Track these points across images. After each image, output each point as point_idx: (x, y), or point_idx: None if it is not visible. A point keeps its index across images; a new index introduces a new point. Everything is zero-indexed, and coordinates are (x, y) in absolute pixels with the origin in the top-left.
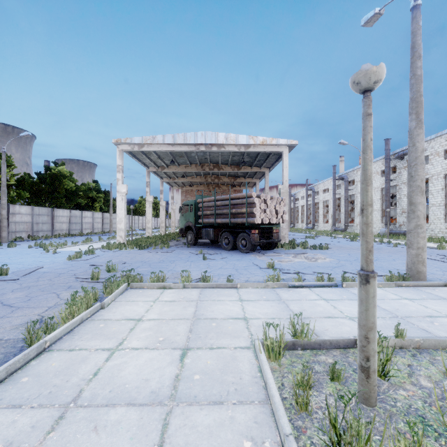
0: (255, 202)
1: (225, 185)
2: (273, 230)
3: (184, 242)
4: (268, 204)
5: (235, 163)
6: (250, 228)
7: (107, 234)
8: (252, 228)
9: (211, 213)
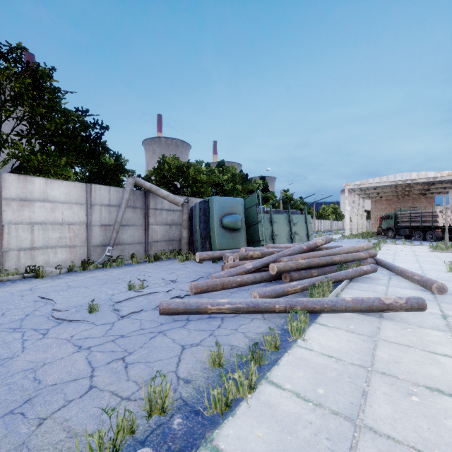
0: (438, 215)
1: (415, 194)
2: None
3: (383, 237)
4: (448, 215)
5: (425, 183)
6: (435, 228)
7: (314, 233)
8: (437, 228)
9: (407, 220)
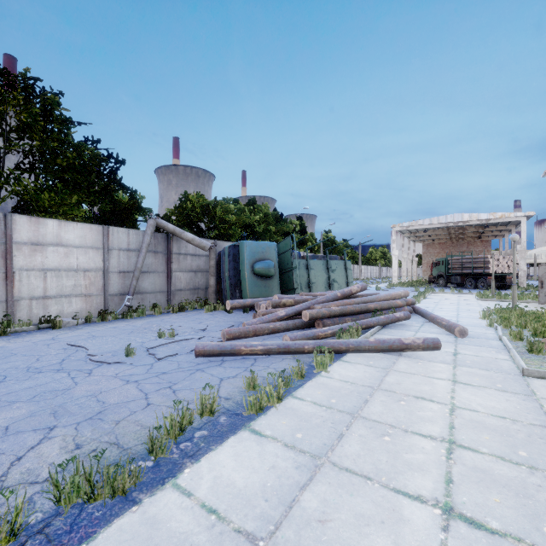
0: (490, 261)
1: (470, 237)
2: (506, 277)
3: (434, 285)
4: (500, 261)
5: (479, 225)
6: (487, 275)
7: (360, 281)
8: (489, 275)
9: (459, 267)
